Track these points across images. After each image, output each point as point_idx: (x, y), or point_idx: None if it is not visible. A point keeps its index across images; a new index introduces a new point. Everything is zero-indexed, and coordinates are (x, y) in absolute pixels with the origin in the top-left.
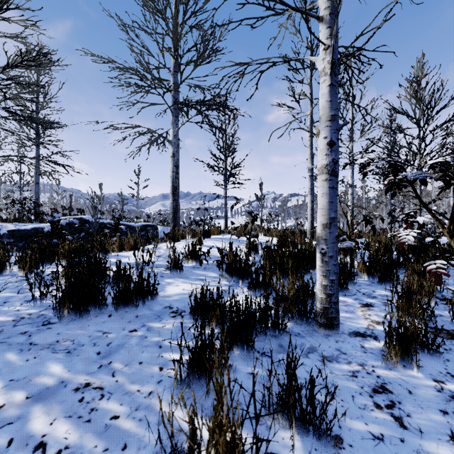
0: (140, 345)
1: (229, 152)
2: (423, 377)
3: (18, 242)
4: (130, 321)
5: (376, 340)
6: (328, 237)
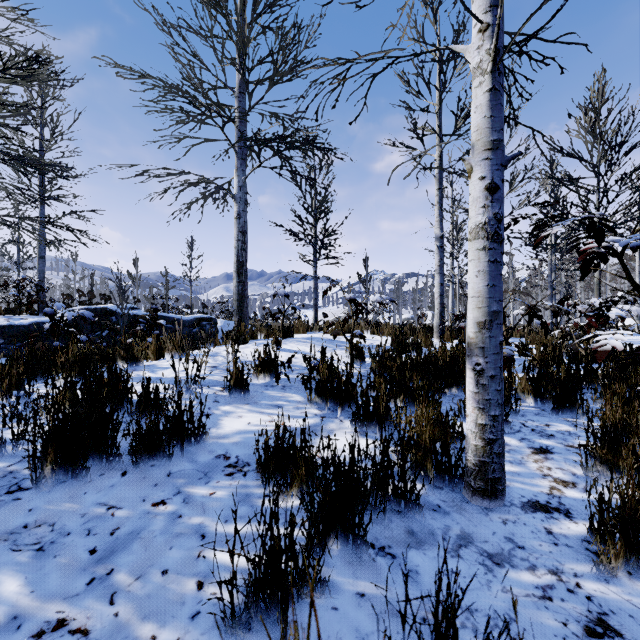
0: (167, 532)
1: (320, 213)
2: None
3: (11, 343)
4: (156, 484)
5: (569, 519)
6: (487, 345)
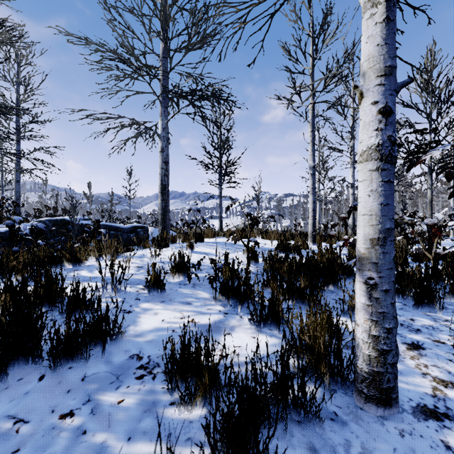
0: None
1: (224, 149)
2: None
3: None
4: (69, 390)
5: None
6: (380, 260)
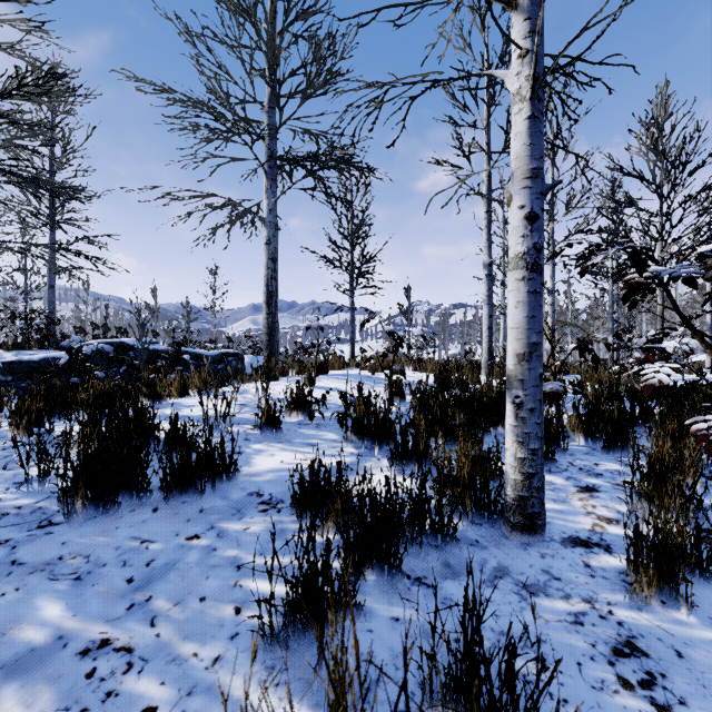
0: (203, 564)
1: (358, 238)
2: (699, 624)
3: (20, 381)
4: (189, 520)
5: (609, 554)
6: (526, 377)
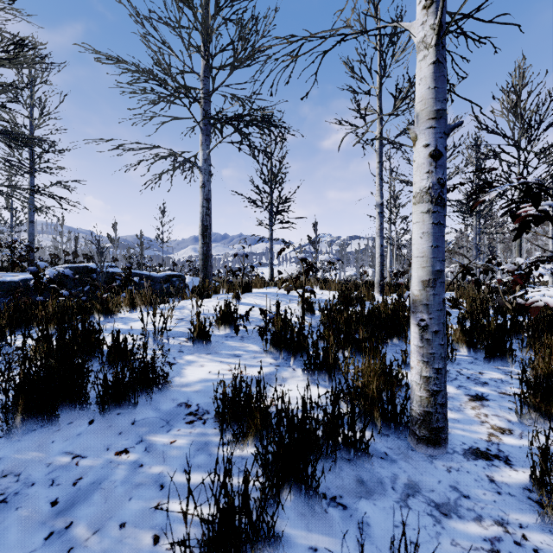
0: (128, 482)
1: (275, 183)
2: None
3: (3, 297)
4: (120, 433)
5: (509, 466)
6: (431, 302)
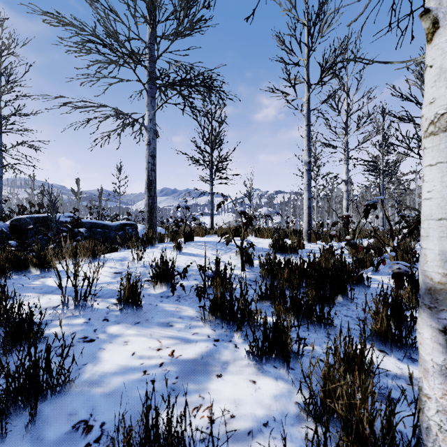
0: None
1: (215, 144)
2: None
3: None
4: None
5: None
6: None
